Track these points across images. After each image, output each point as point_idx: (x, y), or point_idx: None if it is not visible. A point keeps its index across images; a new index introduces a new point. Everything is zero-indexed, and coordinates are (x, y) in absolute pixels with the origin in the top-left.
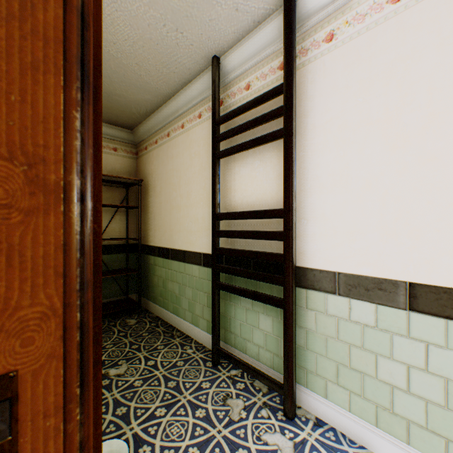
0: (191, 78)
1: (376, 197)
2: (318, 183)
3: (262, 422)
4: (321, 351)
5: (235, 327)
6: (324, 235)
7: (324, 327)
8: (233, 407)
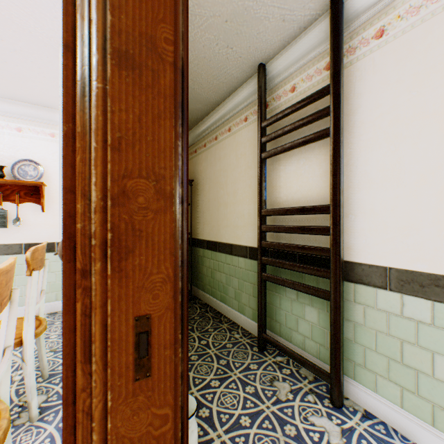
0: (238, 85)
1: (433, 191)
2: (367, 179)
3: (309, 405)
4: (370, 345)
5: (280, 317)
6: (373, 230)
7: (373, 321)
8: (280, 389)
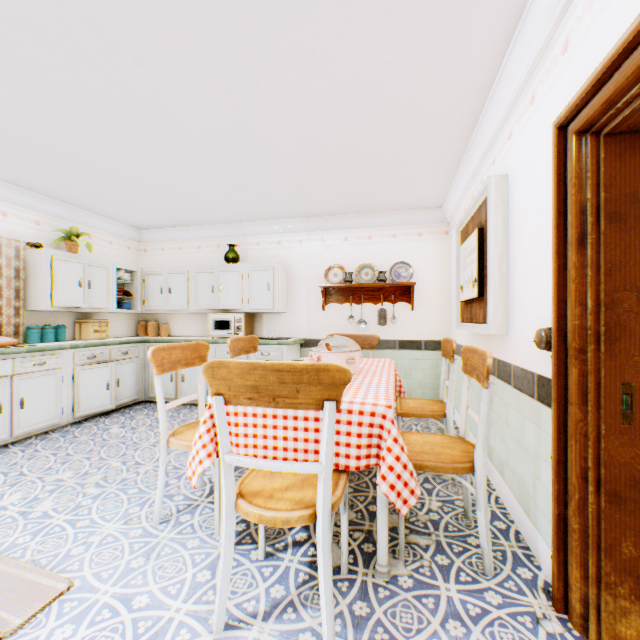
0: None
1: None
2: None
3: None
4: None
5: None
6: None
7: None
8: None
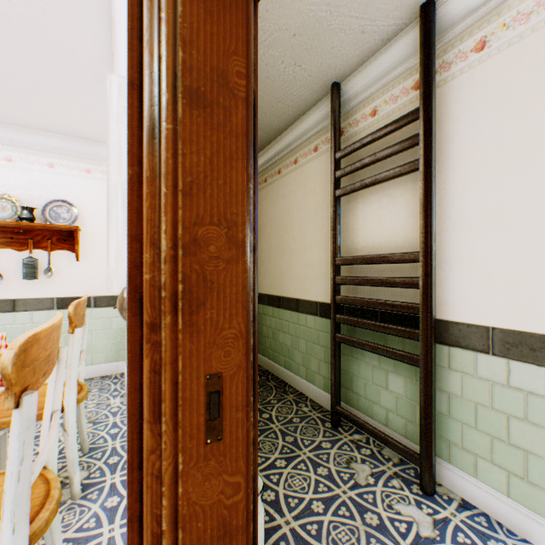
0: (306, 109)
1: None
2: (465, 221)
3: (394, 491)
4: (469, 421)
5: (358, 386)
6: (473, 282)
7: (473, 392)
8: (359, 471)
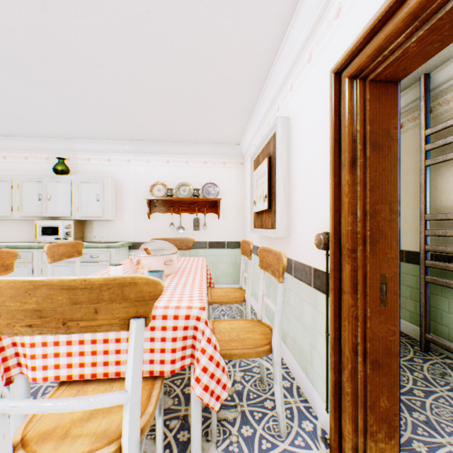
0: None
1: None
2: None
3: None
4: None
5: (448, 321)
6: None
7: None
8: None
